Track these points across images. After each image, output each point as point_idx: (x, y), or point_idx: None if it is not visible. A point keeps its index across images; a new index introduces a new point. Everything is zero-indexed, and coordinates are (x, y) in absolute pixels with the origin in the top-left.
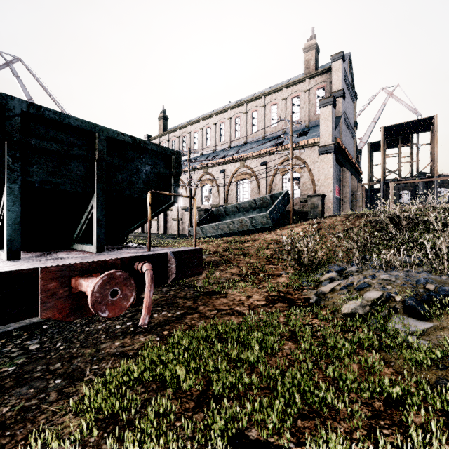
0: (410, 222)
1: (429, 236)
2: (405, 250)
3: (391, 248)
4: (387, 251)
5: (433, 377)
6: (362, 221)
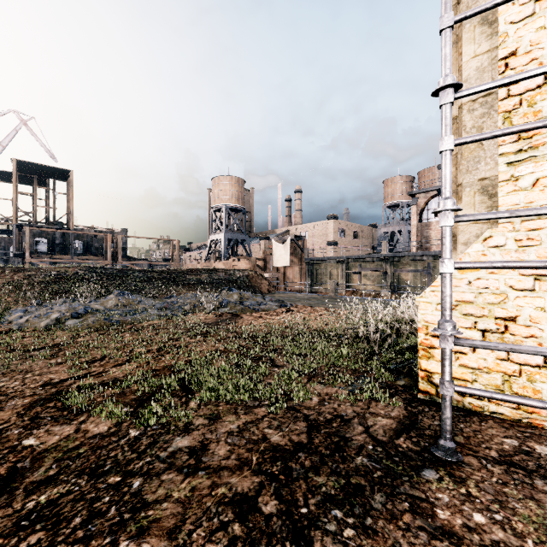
0: (62, 276)
1: (75, 285)
2: (62, 295)
3: (52, 295)
4: (50, 297)
5: (85, 328)
6: (21, 275)
